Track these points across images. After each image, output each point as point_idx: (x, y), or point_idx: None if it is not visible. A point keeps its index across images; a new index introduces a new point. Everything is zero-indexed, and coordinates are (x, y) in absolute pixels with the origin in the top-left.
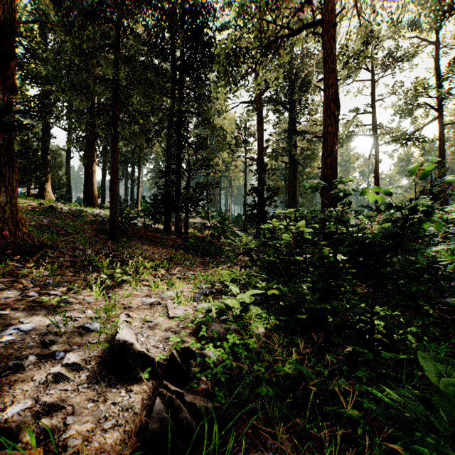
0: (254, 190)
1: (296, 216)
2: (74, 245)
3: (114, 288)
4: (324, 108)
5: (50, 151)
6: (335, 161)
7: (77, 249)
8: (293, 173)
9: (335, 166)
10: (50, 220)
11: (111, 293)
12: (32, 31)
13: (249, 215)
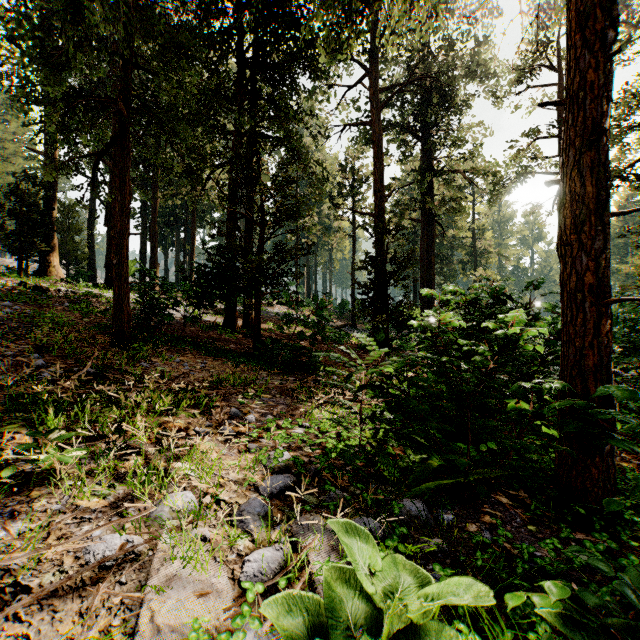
0: (371, 260)
1: (469, 300)
2: (26, 358)
3: (31, 489)
4: (570, 31)
5: (62, 206)
6: (602, 158)
7: (30, 367)
8: (428, 236)
9: (602, 171)
10: (20, 308)
11: (2, 517)
12: (25, 18)
13: (363, 302)
